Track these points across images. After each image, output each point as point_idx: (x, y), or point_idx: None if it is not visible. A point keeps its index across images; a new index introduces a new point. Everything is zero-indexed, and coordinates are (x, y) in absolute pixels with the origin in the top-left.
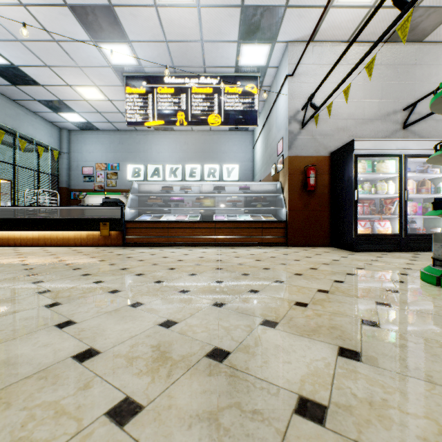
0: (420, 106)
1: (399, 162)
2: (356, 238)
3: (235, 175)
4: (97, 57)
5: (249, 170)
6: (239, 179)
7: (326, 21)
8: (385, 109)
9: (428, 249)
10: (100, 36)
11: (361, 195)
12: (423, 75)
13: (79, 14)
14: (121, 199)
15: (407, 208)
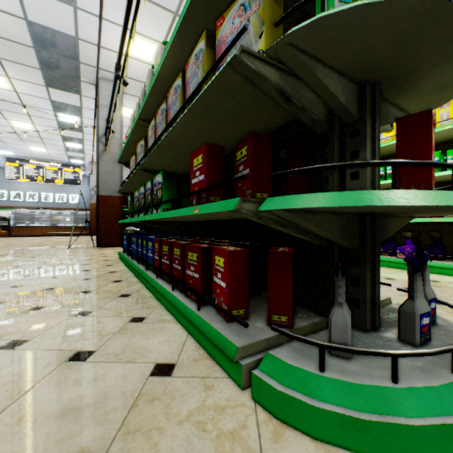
0: None
1: None
2: None
3: (77, 200)
4: None
5: (87, 198)
6: (80, 203)
7: None
8: None
9: None
10: None
11: None
12: None
13: None
14: None
15: None
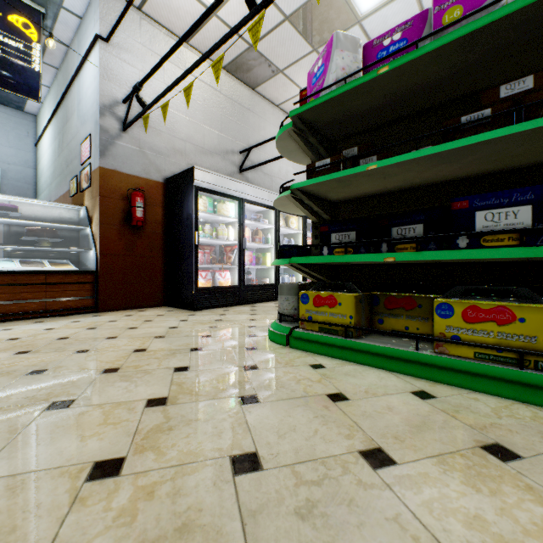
0: (253, 154)
1: (239, 206)
2: (197, 293)
3: None
4: None
5: (27, 183)
6: (1, 193)
7: None
8: (224, 145)
9: (261, 300)
10: None
11: (203, 239)
12: (255, 124)
13: None
14: None
15: (245, 258)
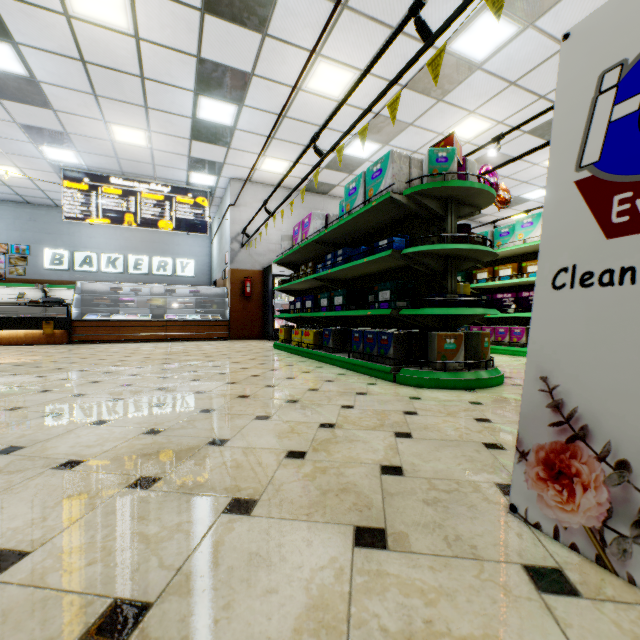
0: None
1: None
2: (273, 332)
3: (190, 271)
4: (31, 151)
5: (207, 266)
6: (195, 275)
7: (256, 174)
8: None
9: None
10: (44, 142)
11: (279, 302)
12: None
13: (27, 129)
14: (33, 292)
15: None
